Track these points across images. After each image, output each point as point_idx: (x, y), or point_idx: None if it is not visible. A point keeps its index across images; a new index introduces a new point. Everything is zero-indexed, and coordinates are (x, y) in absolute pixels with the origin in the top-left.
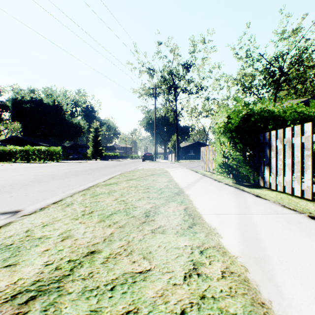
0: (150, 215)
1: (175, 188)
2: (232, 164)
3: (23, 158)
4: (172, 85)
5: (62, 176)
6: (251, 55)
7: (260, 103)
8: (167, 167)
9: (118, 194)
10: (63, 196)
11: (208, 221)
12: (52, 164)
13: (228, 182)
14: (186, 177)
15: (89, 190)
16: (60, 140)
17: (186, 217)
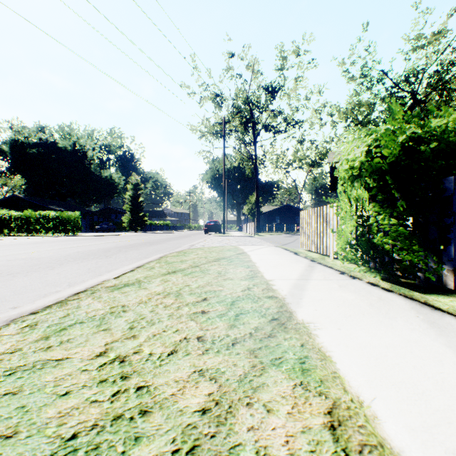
0: None
1: (268, 298)
2: (379, 241)
3: (21, 229)
4: (250, 119)
5: (54, 263)
6: (370, 74)
7: (437, 117)
8: (242, 243)
9: (124, 325)
10: None
11: None
12: (63, 238)
13: (374, 280)
14: (283, 266)
15: (62, 307)
16: (83, 202)
17: None
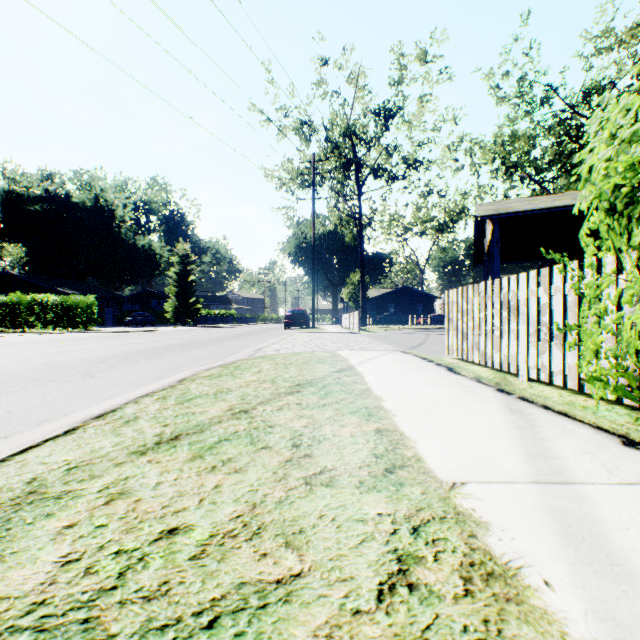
0: None
1: None
2: None
3: (4, 322)
4: (352, 158)
5: None
6: (531, 90)
7: None
8: (344, 345)
9: None
10: None
11: None
12: (62, 336)
13: None
14: (451, 412)
15: None
16: (110, 283)
17: None
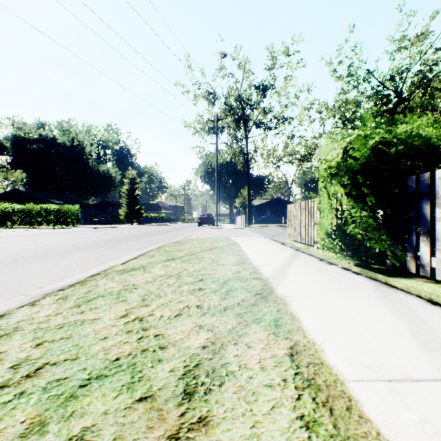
0: (197, 387)
1: (254, 279)
2: (352, 231)
3: (23, 222)
4: (241, 116)
5: (63, 252)
6: (356, 73)
7: (404, 123)
8: (234, 234)
9: (137, 297)
10: (17, 302)
11: (383, 424)
12: (64, 230)
13: (347, 265)
14: (269, 255)
15: (83, 286)
16: (81, 196)
17: (308, 403)
